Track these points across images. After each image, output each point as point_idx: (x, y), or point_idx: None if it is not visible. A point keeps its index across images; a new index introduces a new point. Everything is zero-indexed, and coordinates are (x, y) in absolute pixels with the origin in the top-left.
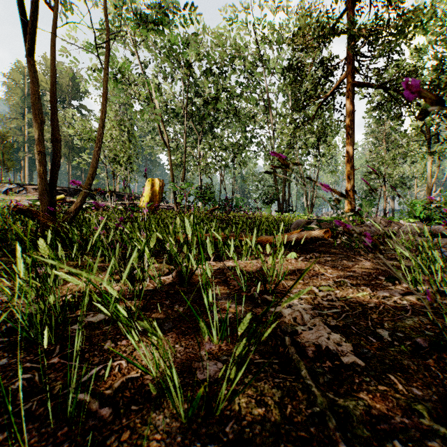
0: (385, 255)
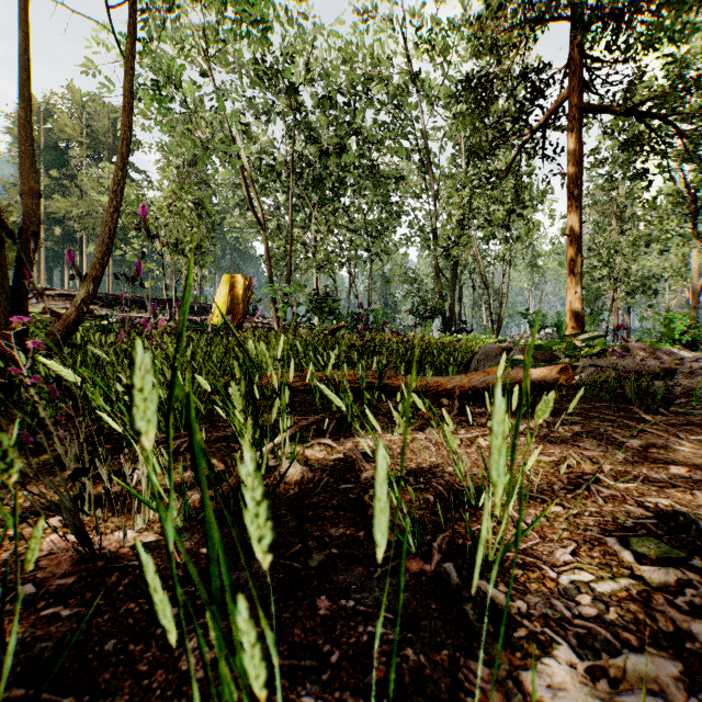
0: (693, 420)
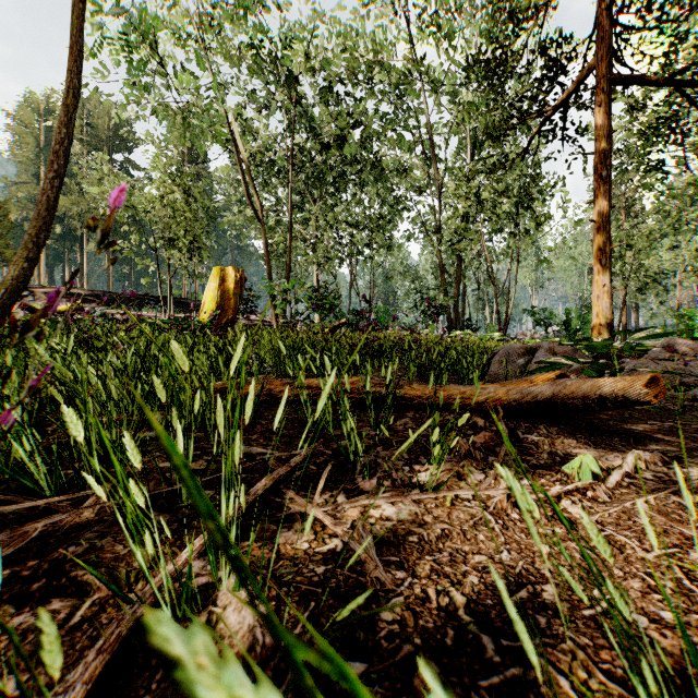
0: None
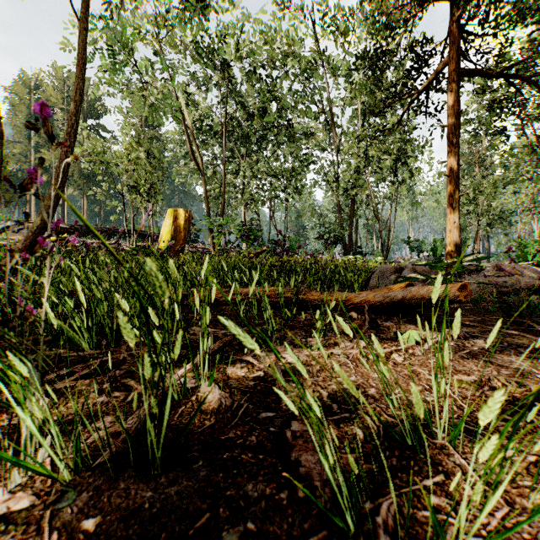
0: None
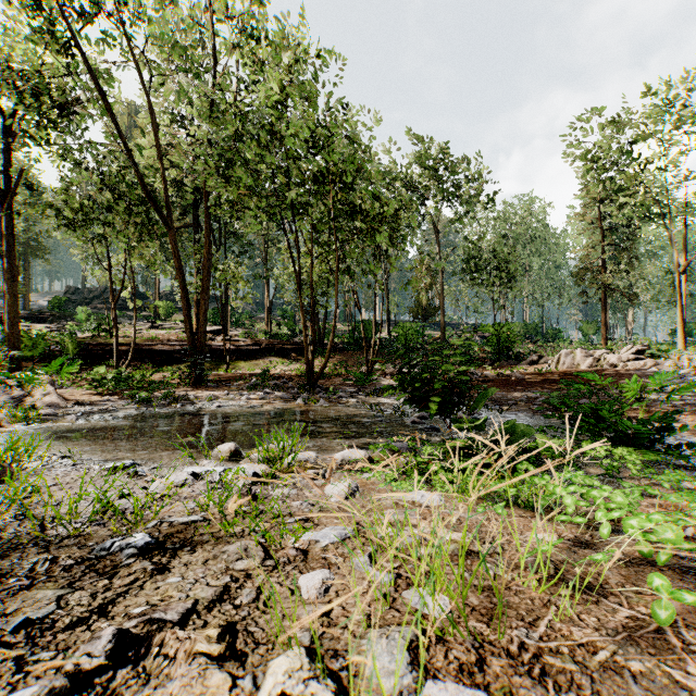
0: None
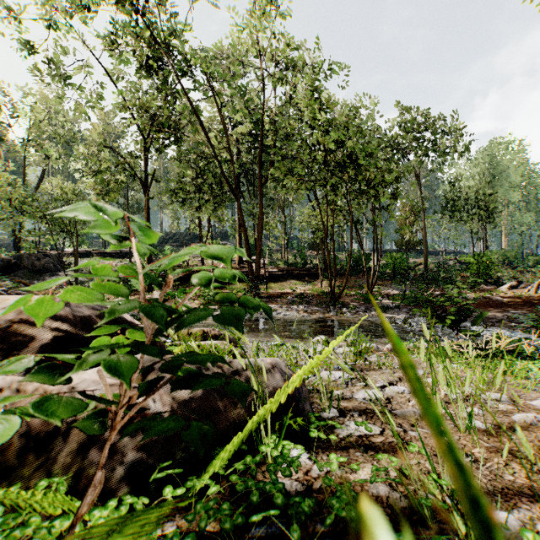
0: None
